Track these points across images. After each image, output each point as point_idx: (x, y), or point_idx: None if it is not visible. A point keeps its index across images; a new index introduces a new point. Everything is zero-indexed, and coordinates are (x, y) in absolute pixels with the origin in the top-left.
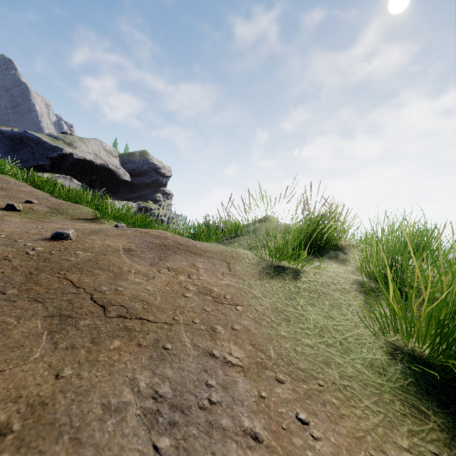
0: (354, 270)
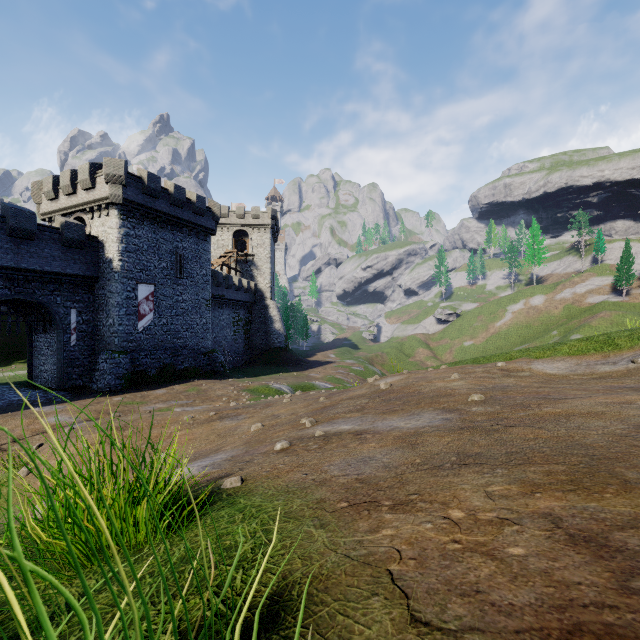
0: None
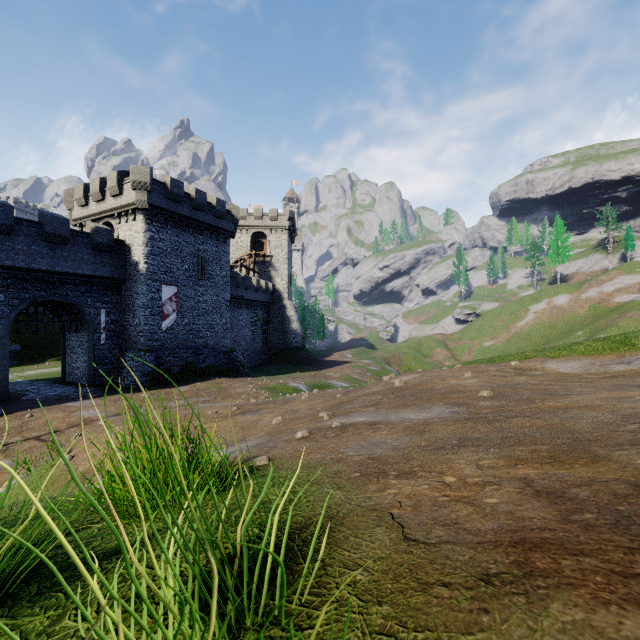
0: None
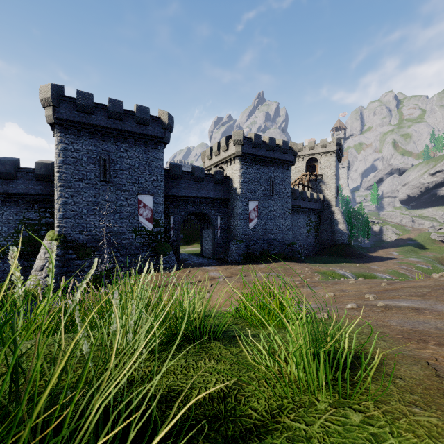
0: (182, 357)
